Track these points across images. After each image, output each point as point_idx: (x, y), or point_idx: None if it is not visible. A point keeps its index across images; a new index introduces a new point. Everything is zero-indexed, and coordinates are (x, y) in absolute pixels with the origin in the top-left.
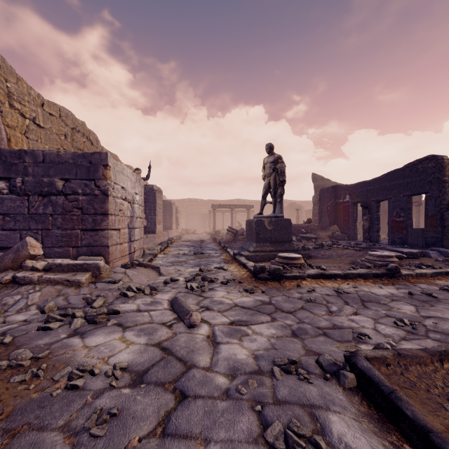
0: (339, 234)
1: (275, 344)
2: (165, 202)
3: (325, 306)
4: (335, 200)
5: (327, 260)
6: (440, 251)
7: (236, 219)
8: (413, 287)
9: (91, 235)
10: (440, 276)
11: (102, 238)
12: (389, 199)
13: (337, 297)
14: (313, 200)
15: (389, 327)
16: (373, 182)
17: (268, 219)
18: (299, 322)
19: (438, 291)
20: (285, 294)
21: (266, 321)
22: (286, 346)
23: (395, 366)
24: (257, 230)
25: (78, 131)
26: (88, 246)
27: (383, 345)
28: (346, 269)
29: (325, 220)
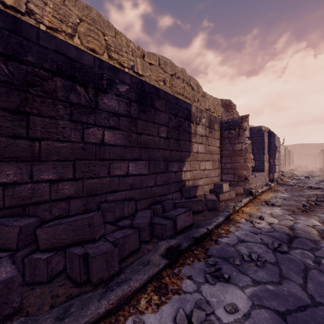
0: None
1: None
2: None
3: None
4: None
5: None
6: None
7: None
8: None
9: None
10: None
11: None
12: None
13: None
14: None
15: None
16: None
17: None
18: None
19: None
20: None
21: None
22: None
23: None
24: None
25: None
26: None
27: None
28: None
29: None
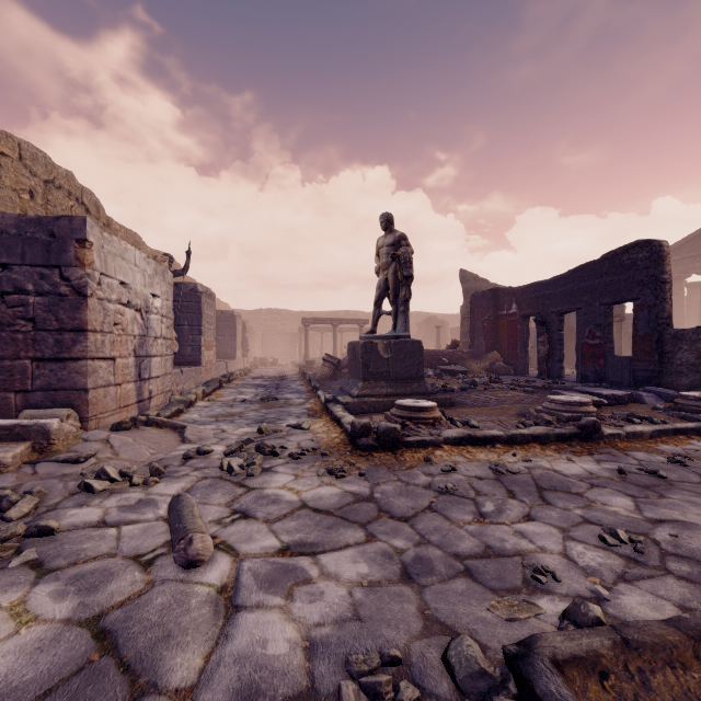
0: (501, 366)
1: (362, 604)
2: (223, 313)
3: (472, 502)
4: (495, 311)
5: (480, 410)
6: (659, 393)
7: (342, 343)
8: (624, 458)
9: (53, 369)
10: (666, 436)
11: (74, 374)
12: (578, 310)
13: (494, 483)
14: (462, 311)
15: (592, 548)
16: (554, 282)
17: (384, 341)
18: (421, 542)
19: (667, 465)
20: (401, 477)
21: (355, 542)
22: (384, 612)
23: (619, 678)
24: (364, 359)
25: (58, 187)
26: (46, 390)
27: (587, 608)
28: (512, 426)
29: (480, 343)
